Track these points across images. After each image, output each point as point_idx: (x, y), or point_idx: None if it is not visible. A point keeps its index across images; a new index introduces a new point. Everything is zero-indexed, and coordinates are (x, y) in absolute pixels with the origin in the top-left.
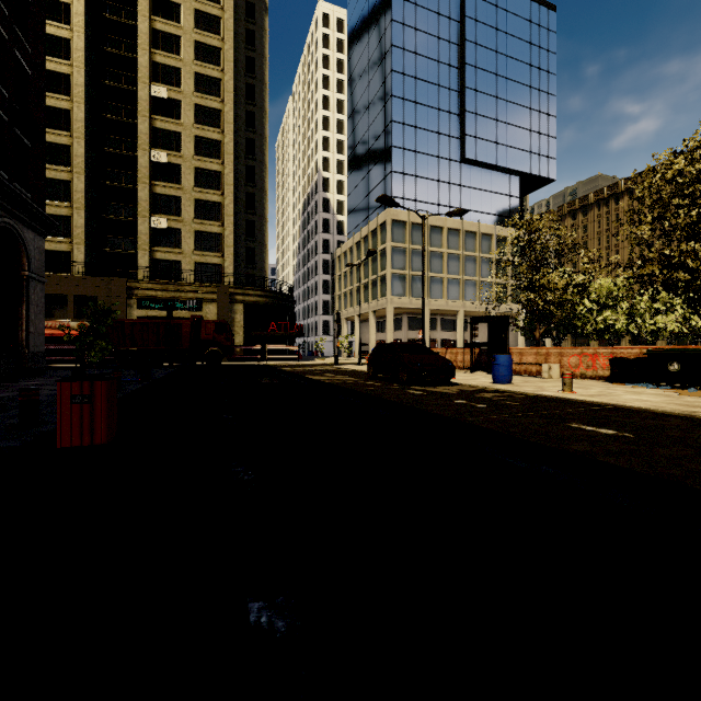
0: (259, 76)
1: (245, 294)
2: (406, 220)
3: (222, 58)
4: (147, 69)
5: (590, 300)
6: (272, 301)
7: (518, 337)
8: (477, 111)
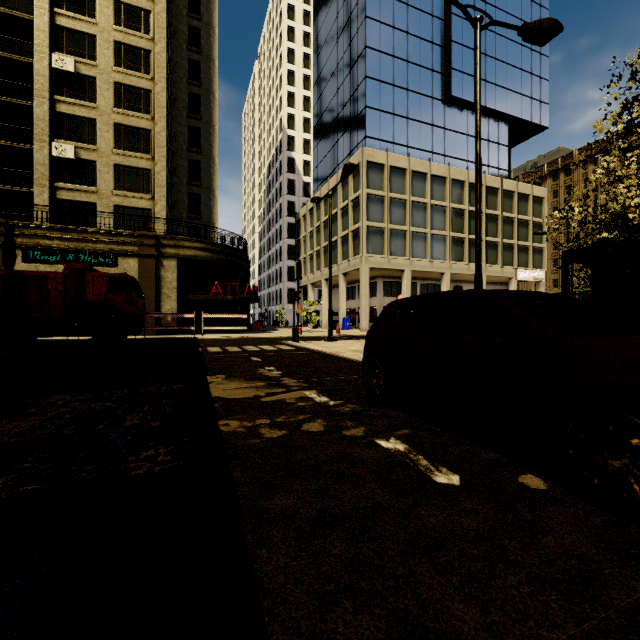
0: None
1: (179, 245)
2: (384, 163)
3: None
4: None
5: None
6: (216, 257)
7: None
8: (463, 41)
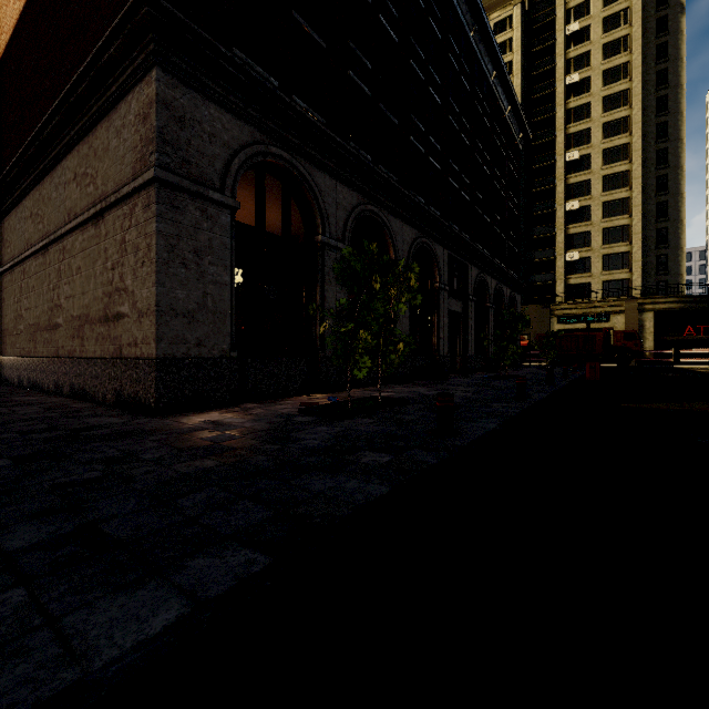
0: (672, 82)
1: (655, 302)
2: None
3: (630, 96)
4: (562, 144)
5: None
6: (687, 306)
7: None
8: None
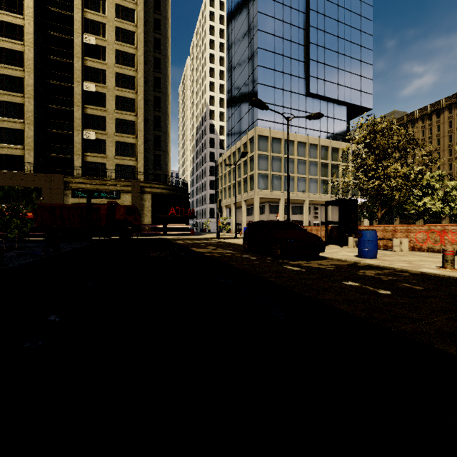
0: (163, 32)
1: (152, 187)
2: (268, 135)
3: (136, 17)
4: (80, 23)
5: (416, 188)
6: (172, 192)
7: None
8: (317, 59)
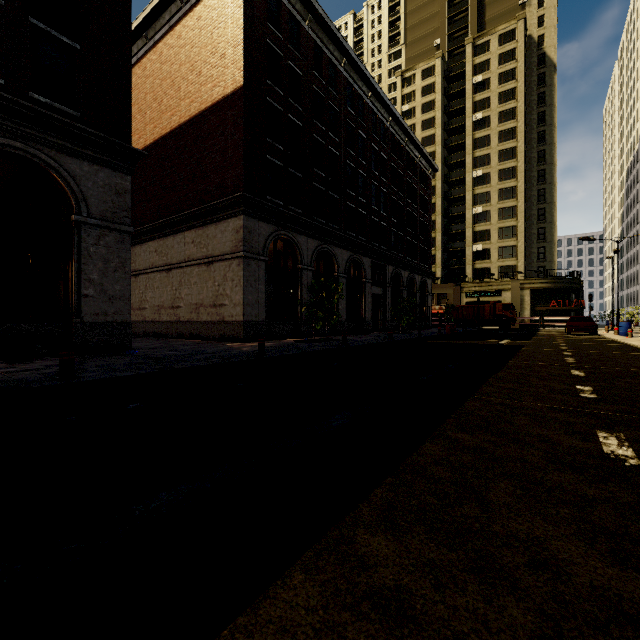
0: (548, 121)
1: (531, 283)
2: None
3: (517, 132)
4: (470, 164)
5: None
6: (553, 285)
7: None
8: None
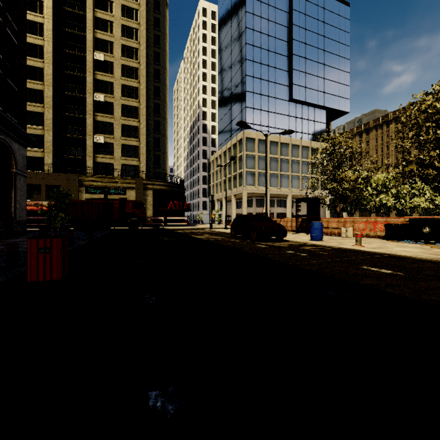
0: (162, 46)
1: (154, 184)
2: (255, 138)
3: (139, 35)
4: (91, 42)
5: (372, 188)
6: (170, 189)
7: (325, 211)
8: (299, 69)
